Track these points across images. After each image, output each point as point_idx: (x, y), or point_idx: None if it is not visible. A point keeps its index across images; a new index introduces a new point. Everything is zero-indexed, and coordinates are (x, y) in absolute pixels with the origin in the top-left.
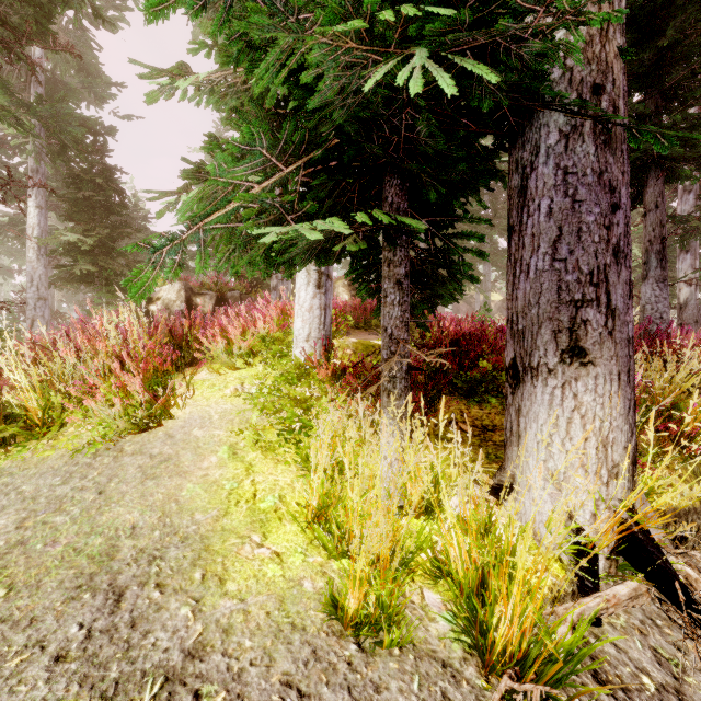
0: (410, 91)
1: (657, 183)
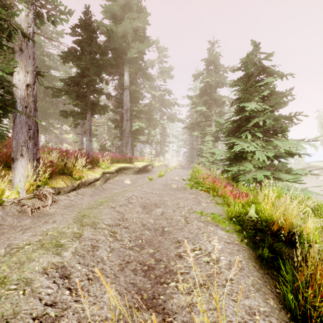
0: None
1: (89, 114)
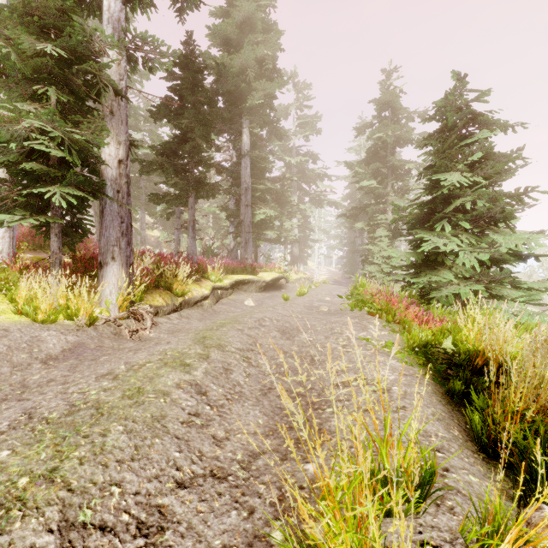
0: (56, 204)
1: (192, 198)
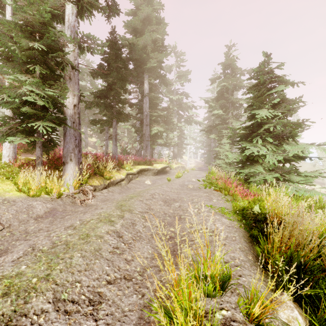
0: (41, 131)
1: (115, 122)
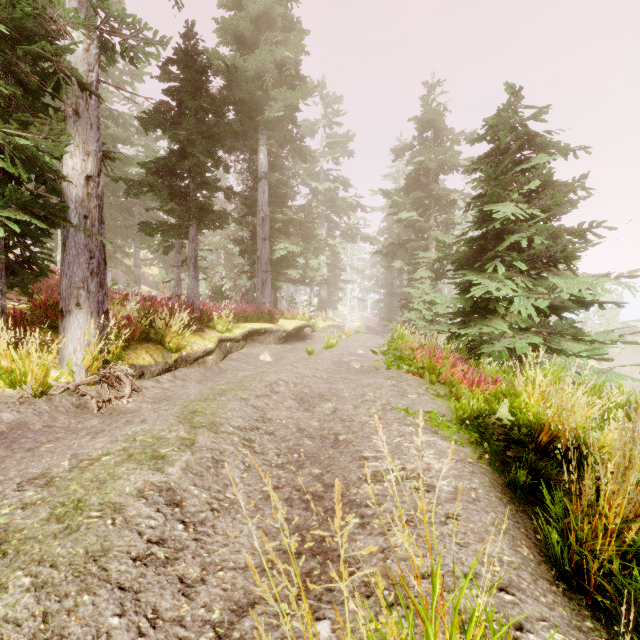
0: None
1: (194, 229)
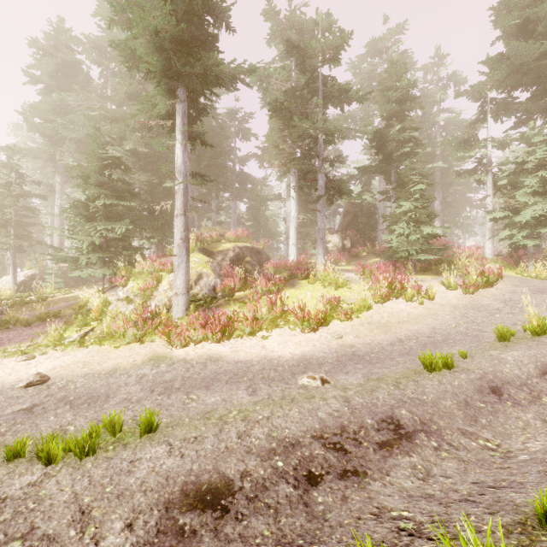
0: None
1: None
